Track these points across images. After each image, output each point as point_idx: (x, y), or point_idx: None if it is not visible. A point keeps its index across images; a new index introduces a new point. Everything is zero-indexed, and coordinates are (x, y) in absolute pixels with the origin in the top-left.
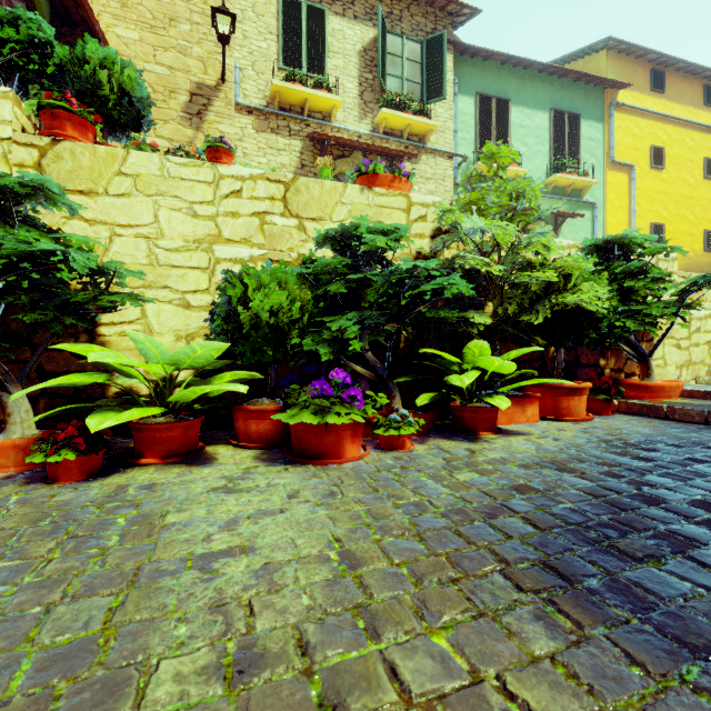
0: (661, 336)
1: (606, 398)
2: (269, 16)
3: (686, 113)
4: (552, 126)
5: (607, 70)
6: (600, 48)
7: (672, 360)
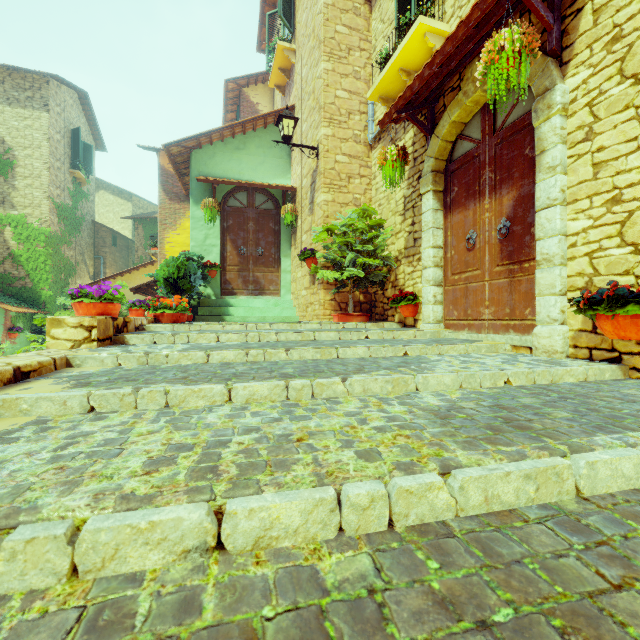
0: None
1: None
2: (390, 4)
3: None
4: None
5: None
6: None
7: None
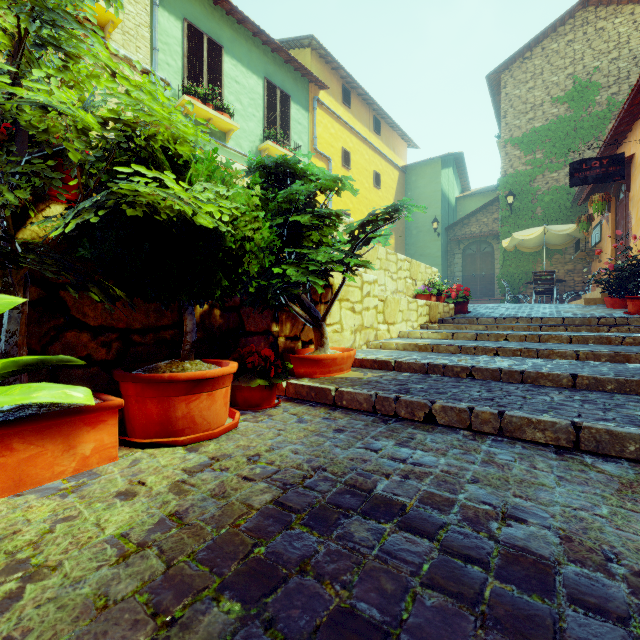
0: (334, 295)
1: (264, 383)
2: None
3: (363, 132)
4: (266, 95)
5: (311, 67)
6: (306, 45)
7: (348, 324)
